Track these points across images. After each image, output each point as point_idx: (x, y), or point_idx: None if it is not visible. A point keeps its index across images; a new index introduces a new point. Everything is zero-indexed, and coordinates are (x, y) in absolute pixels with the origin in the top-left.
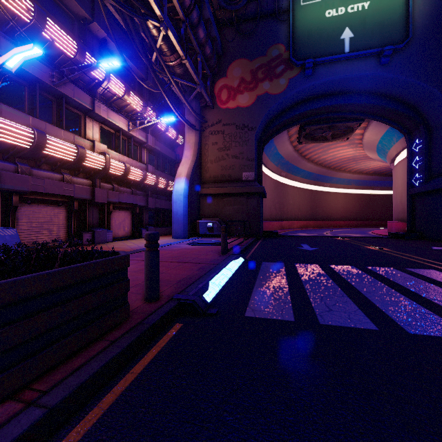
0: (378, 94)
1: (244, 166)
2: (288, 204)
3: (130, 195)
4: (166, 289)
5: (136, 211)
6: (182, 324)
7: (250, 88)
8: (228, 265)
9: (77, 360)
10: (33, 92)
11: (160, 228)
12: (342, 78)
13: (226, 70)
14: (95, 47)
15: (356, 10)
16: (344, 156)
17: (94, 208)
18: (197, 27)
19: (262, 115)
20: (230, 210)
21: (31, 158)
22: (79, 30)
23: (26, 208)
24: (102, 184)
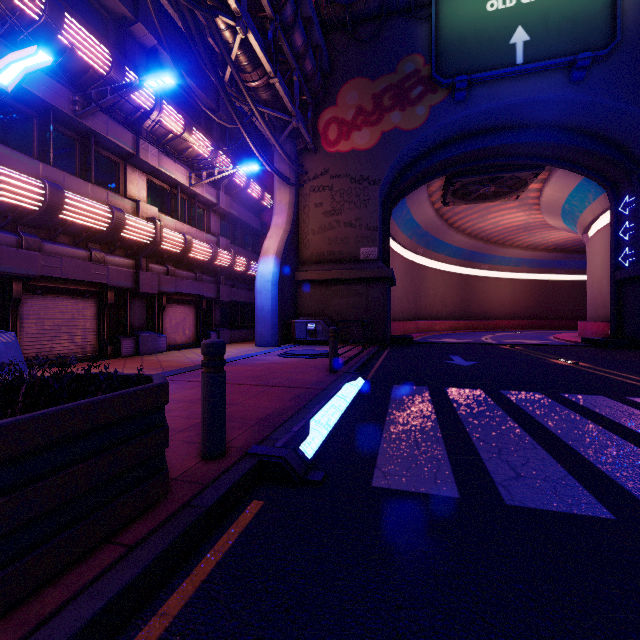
0: (567, 128)
1: (362, 239)
2: (427, 296)
3: (192, 282)
4: (239, 435)
5: (202, 306)
6: (263, 501)
7: (371, 122)
8: (340, 391)
9: (53, 595)
10: (45, 127)
11: (238, 332)
12: (511, 104)
13: (336, 96)
14: (140, 61)
15: None
16: (512, 223)
17: (138, 302)
18: (293, 29)
19: (390, 162)
20: (341, 304)
21: (42, 226)
22: (116, 35)
23: (35, 302)
24: (151, 265)
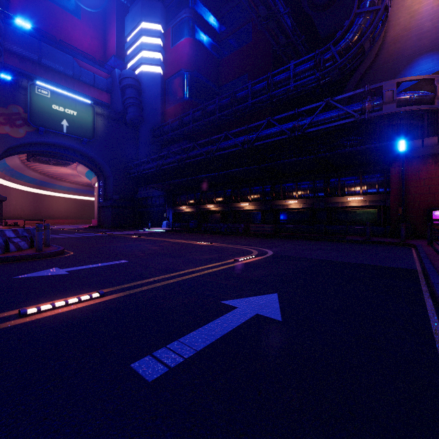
0: (83, 154)
1: None
2: (11, 205)
3: None
4: None
5: None
6: None
7: None
8: None
9: None
10: None
11: None
12: (62, 143)
13: None
14: None
15: (70, 113)
16: (65, 172)
17: None
18: None
19: (4, 148)
20: None
21: None
22: None
23: None
24: None
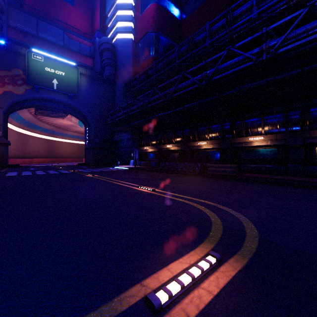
0: (72, 107)
1: None
2: (30, 148)
3: None
4: None
5: None
6: None
7: None
8: None
9: None
10: None
11: None
12: (54, 98)
13: None
14: None
15: (59, 74)
16: (67, 123)
17: None
18: None
19: (8, 102)
20: None
21: None
22: None
23: None
24: None
